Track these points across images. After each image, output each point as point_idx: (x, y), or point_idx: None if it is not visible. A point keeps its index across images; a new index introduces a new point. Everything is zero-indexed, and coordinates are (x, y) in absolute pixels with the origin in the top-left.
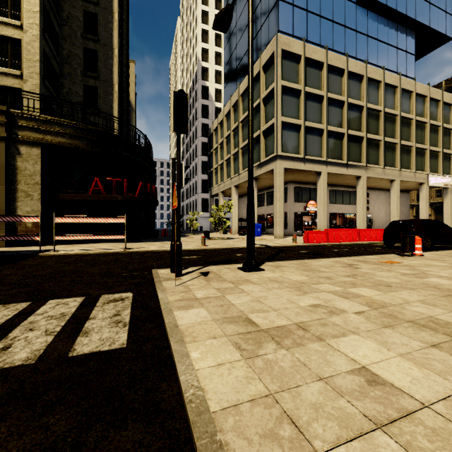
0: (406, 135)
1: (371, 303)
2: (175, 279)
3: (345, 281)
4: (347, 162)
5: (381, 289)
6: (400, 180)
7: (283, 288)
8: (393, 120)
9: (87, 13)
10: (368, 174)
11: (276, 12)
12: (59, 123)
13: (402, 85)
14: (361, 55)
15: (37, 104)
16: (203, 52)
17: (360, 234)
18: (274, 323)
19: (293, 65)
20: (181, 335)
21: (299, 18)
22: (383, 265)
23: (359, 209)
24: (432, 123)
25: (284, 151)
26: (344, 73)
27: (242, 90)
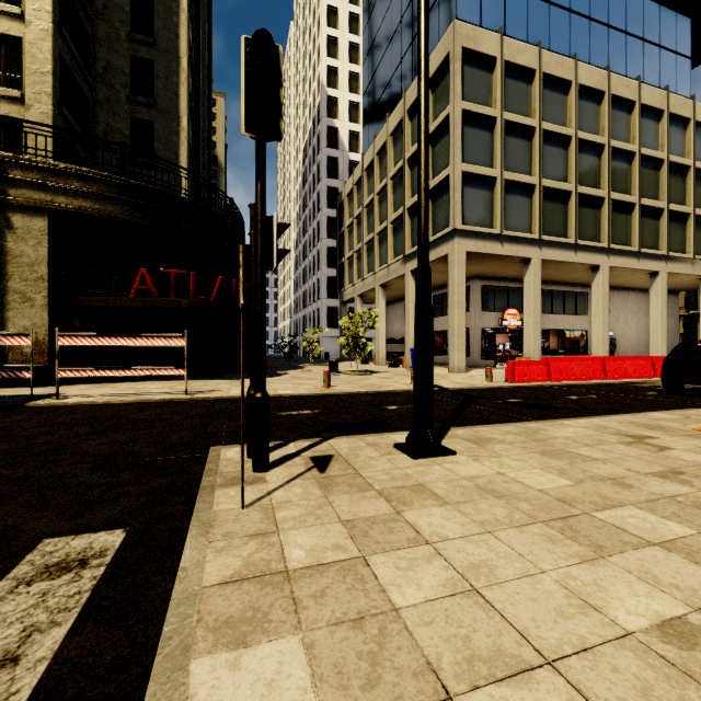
0: (678, 194)
1: None
2: (241, 491)
3: (673, 496)
4: (576, 242)
5: None
6: (667, 272)
7: (525, 524)
8: (656, 168)
9: None
10: (612, 262)
11: None
12: (80, 176)
13: (671, 108)
14: (598, 59)
15: (47, 145)
16: (330, 73)
17: (607, 367)
18: None
19: (482, 75)
20: None
21: None
22: None
23: (597, 322)
24: None
25: (466, 223)
26: (570, 88)
27: (394, 125)
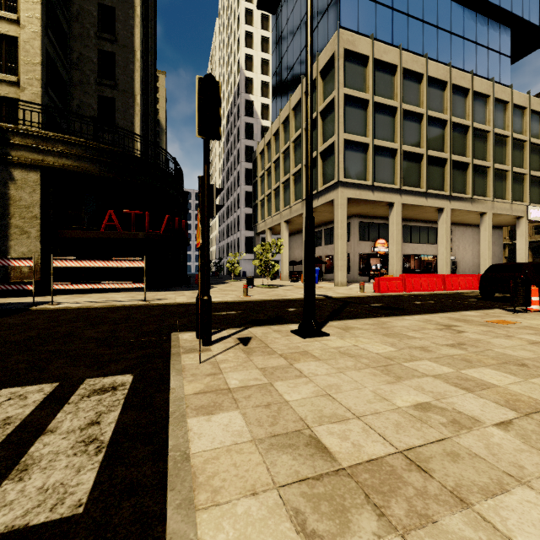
0: (500, 156)
1: (514, 401)
2: (199, 353)
3: (452, 355)
4: (427, 191)
5: (513, 371)
6: (492, 213)
7: (362, 368)
8: (484, 138)
9: (102, 7)
10: (452, 206)
11: (337, 3)
12: (64, 141)
13: (495, 94)
14: (444, 57)
15: (37, 118)
16: (247, 59)
17: (446, 281)
18: (362, 452)
19: (359, 69)
20: (190, 483)
21: (365, 11)
22: (493, 326)
23: (442, 249)
24: (533, 141)
25: (347, 177)
26: (422, 79)
27: (294, 103)
